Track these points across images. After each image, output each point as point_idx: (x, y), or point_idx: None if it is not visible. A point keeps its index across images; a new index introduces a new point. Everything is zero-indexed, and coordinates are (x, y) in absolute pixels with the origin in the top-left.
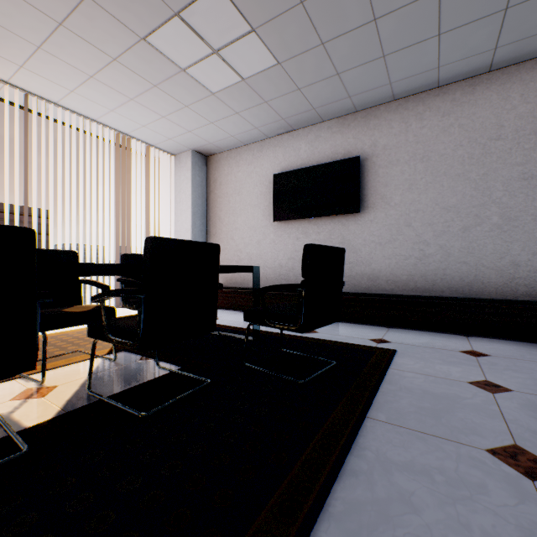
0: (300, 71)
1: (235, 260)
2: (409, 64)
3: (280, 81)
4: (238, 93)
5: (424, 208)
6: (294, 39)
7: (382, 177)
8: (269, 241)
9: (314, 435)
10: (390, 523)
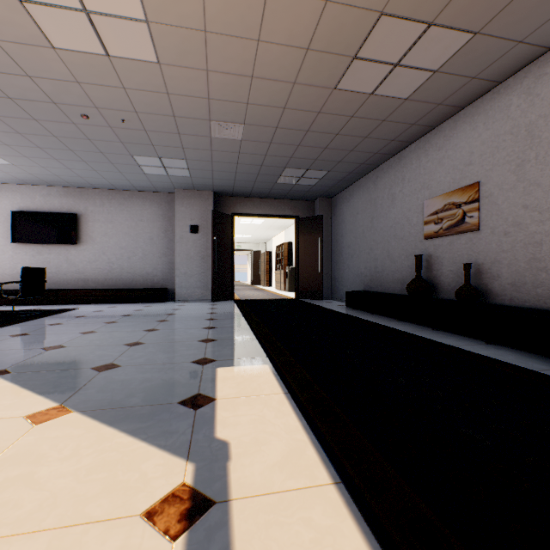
0: (31, 170)
1: None
2: (97, 181)
3: (16, 169)
4: None
5: (113, 246)
6: (24, 162)
7: (91, 227)
8: (9, 256)
9: (21, 320)
10: (35, 323)
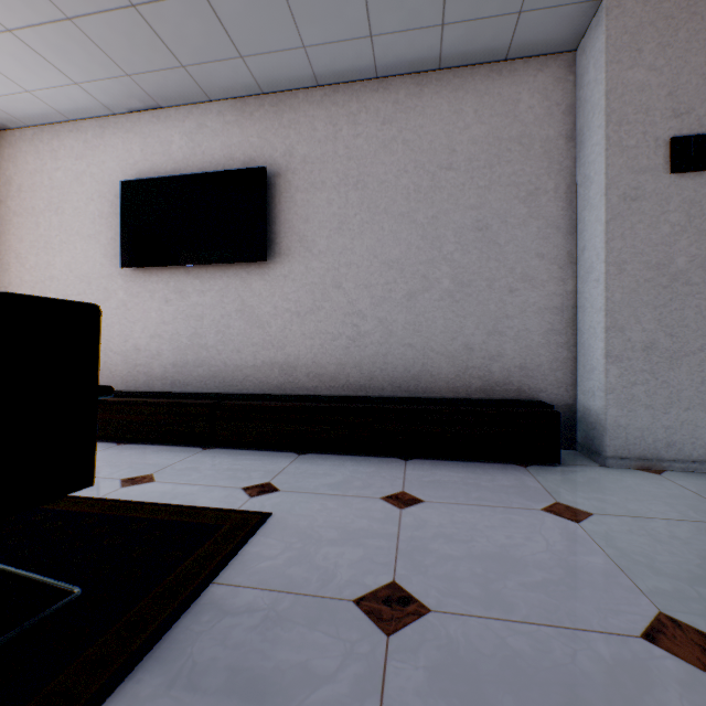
0: None
1: None
2: (325, 12)
3: None
4: None
5: (360, 261)
6: None
7: (301, 207)
8: (117, 303)
9: None
10: None
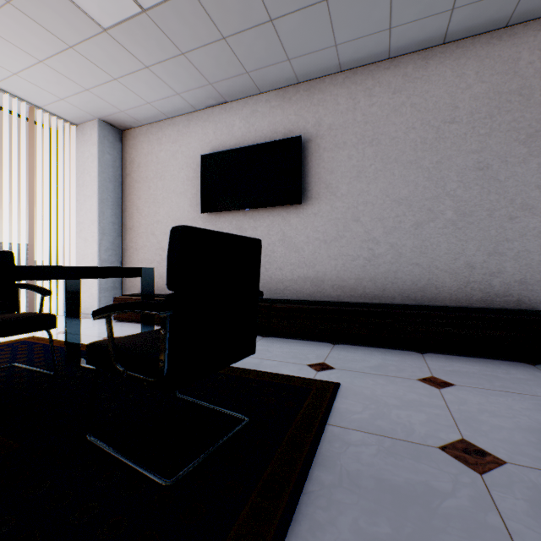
0: (222, 8)
1: (156, 260)
2: (356, 17)
3: (197, 22)
4: (142, 34)
5: (374, 200)
6: None
7: (327, 162)
8: None
9: None
10: None
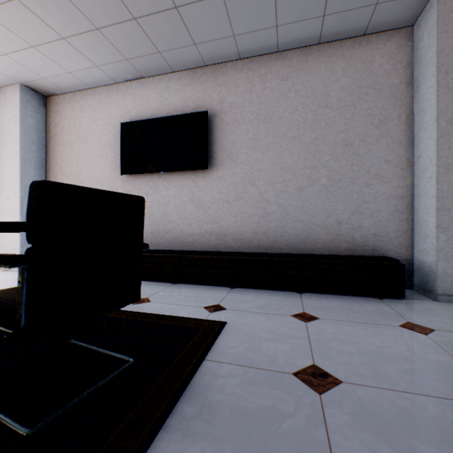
0: None
1: None
2: (249, 13)
3: (108, 0)
4: (55, 6)
5: (267, 168)
6: None
7: (229, 135)
8: None
9: None
10: None
